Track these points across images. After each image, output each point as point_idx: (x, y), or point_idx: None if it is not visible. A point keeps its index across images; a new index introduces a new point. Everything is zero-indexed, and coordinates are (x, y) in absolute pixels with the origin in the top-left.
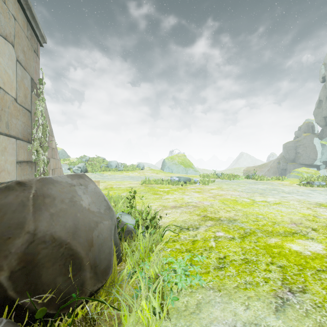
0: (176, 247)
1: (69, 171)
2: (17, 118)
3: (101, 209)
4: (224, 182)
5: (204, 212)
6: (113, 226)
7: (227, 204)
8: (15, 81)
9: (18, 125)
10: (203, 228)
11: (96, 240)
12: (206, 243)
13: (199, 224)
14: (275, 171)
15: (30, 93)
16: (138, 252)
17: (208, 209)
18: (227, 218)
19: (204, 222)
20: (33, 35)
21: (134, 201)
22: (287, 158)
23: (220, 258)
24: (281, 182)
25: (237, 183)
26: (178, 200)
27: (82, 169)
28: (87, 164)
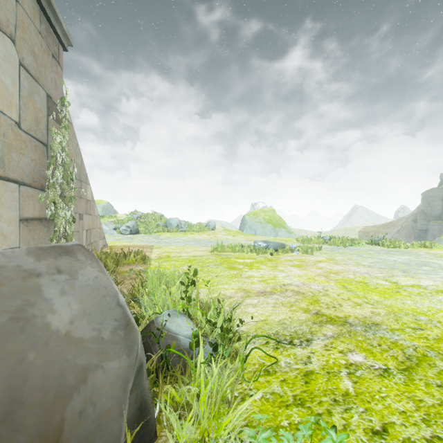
0: (273, 388)
1: (115, 232)
2: (21, 152)
3: (105, 330)
4: (335, 249)
5: (315, 305)
6: (130, 371)
7: (351, 290)
8: (16, 96)
9: (23, 164)
10: (320, 342)
11: (74, 429)
12: (334, 383)
13: (309, 330)
14: (409, 233)
15: (45, 117)
16: (196, 405)
17: (321, 298)
18: (360, 321)
19: (318, 326)
20: (51, 32)
21: (197, 281)
22: (428, 214)
23: (375, 433)
24: (429, 250)
25: (357, 252)
26: (268, 280)
27: (132, 229)
28: (138, 222)
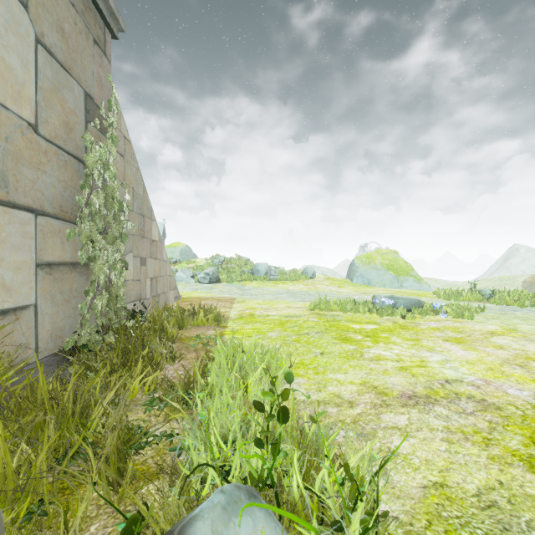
0: None
1: (193, 281)
2: (40, 168)
3: None
4: (508, 311)
5: None
6: None
7: None
8: (31, 86)
9: (43, 185)
10: None
11: None
12: None
13: None
14: None
15: (82, 124)
16: None
17: None
18: None
19: None
20: (92, 9)
21: (292, 367)
22: None
23: None
24: None
25: None
26: (413, 368)
27: (211, 277)
28: (220, 268)
